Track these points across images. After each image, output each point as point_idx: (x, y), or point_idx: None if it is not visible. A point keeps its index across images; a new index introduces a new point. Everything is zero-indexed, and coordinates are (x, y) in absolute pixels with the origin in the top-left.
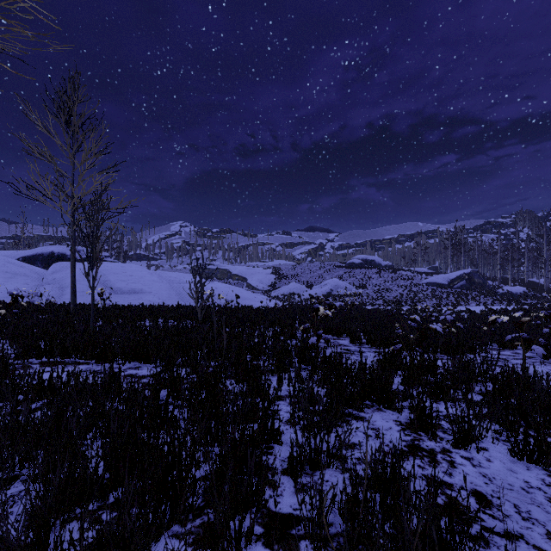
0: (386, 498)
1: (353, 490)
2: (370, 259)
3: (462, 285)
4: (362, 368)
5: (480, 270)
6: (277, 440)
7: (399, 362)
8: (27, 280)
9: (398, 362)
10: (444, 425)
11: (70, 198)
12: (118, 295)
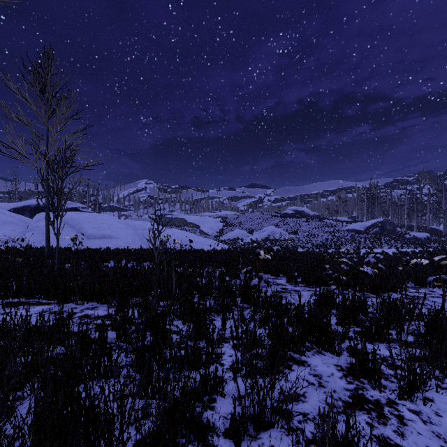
0: None
1: None
2: (300, 210)
3: (376, 231)
4: (301, 310)
5: (390, 219)
6: (220, 391)
7: (333, 303)
8: (15, 227)
9: (332, 302)
10: (384, 370)
11: (43, 156)
12: (90, 240)
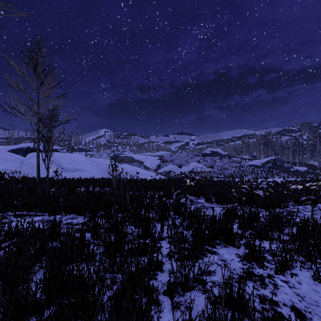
0: (235, 316)
1: (212, 312)
2: (216, 151)
3: (270, 166)
4: (214, 219)
5: (280, 157)
6: (160, 269)
7: (236, 214)
8: (13, 163)
9: (235, 214)
10: (267, 257)
11: (35, 114)
12: (66, 172)
